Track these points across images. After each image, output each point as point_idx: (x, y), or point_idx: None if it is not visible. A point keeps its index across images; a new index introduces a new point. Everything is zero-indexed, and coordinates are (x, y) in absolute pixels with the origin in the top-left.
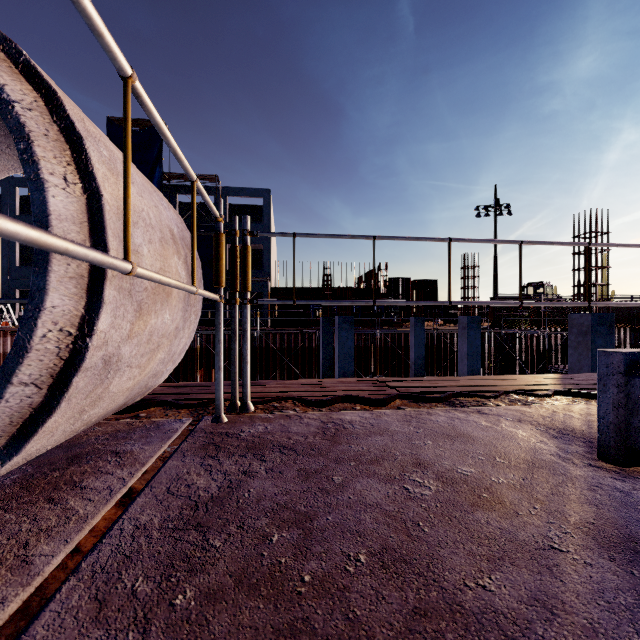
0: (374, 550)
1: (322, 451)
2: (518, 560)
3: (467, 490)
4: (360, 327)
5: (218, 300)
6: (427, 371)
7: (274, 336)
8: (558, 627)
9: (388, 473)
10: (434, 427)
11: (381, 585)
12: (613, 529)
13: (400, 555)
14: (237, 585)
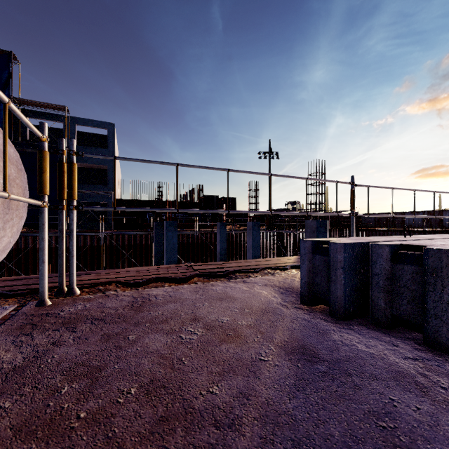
0: (144, 383)
1: (126, 318)
2: (238, 371)
3: (221, 332)
4: (184, 229)
5: (41, 205)
6: (229, 258)
7: (117, 236)
8: (248, 407)
9: (171, 328)
10: (213, 294)
11: (141, 407)
12: (296, 342)
13: (162, 383)
14: (15, 435)
